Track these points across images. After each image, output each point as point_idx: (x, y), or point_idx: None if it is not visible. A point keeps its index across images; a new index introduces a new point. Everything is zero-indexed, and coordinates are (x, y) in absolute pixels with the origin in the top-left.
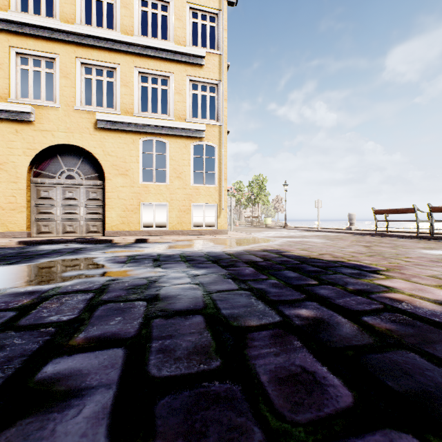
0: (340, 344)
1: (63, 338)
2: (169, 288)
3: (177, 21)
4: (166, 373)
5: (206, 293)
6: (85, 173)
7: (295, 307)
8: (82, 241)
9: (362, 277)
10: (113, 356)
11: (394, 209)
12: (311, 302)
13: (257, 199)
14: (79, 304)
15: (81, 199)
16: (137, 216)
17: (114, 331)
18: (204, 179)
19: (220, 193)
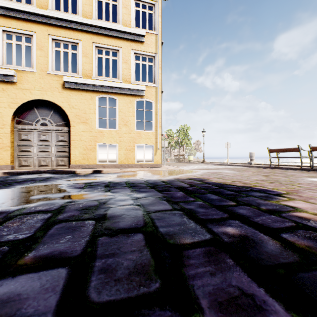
0: (270, 262)
1: (13, 257)
2: (115, 208)
3: (124, 9)
4: (105, 297)
5: (146, 213)
6: (56, 121)
7: (222, 225)
8: (52, 172)
9: (270, 199)
10: (56, 277)
11: (284, 149)
12: (234, 220)
13: (183, 142)
14: (37, 223)
15: (52, 141)
16: (94, 153)
17: (62, 250)
18: (144, 126)
19: (156, 136)
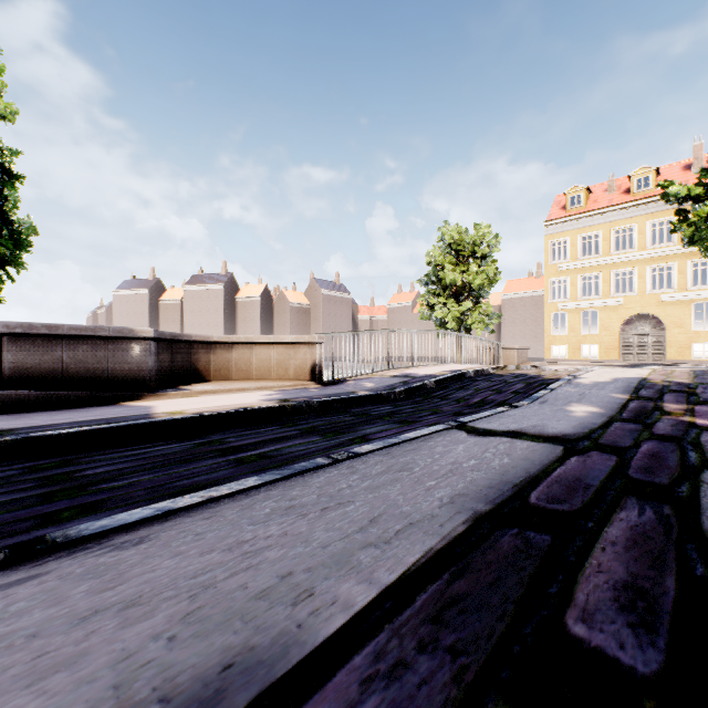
0: None
1: None
2: None
3: None
4: None
5: None
6: (651, 327)
7: None
8: (658, 364)
9: None
10: None
11: None
12: None
13: None
14: None
15: (648, 342)
16: (689, 351)
17: None
18: None
19: None
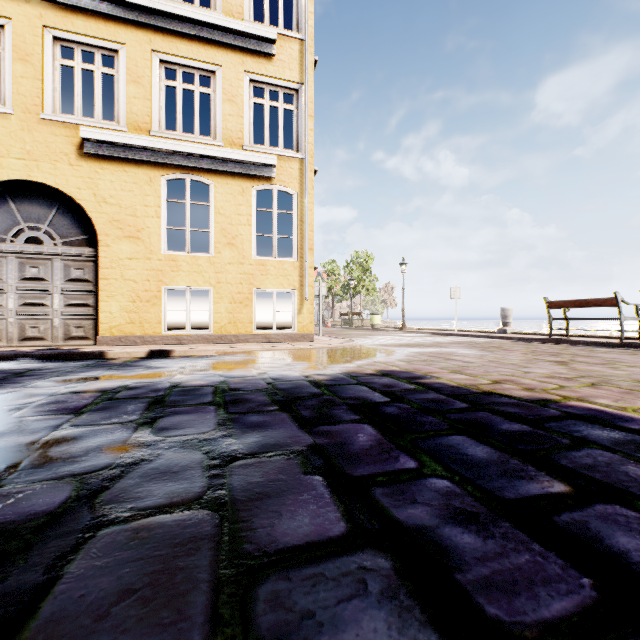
0: None
1: None
2: (117, 535)
3: None
4: None
5: (235, 575)
6: (63, 233)
7: None
8: (45, 355)
9: None
10: None
11: (582, 300)
12: None
13: (359, 286)
14: None
15: (54, 281)
16: (157, 310)
17: None
18: (274, 249)
19: (302, 271)
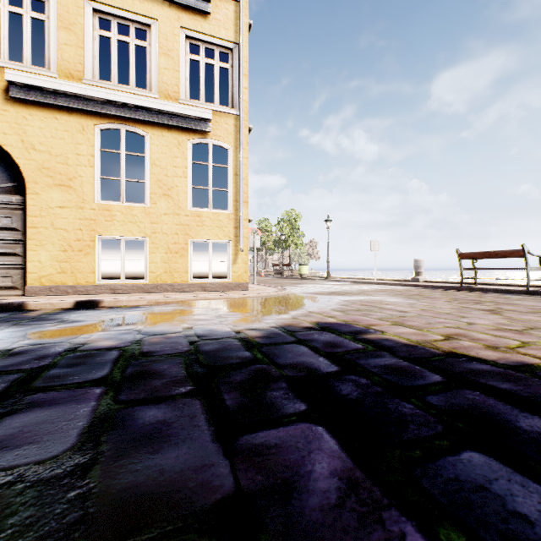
0: None
1: None
2: None
3: None
4: None
5: None
6: None
7: None
8: None
9: None
10: None
11: (491, 252)
12: None
13: (289, 241)
14: None
15: None
16: (90, 260)
17: None
18: (210, 201)
19: (237, 223)
